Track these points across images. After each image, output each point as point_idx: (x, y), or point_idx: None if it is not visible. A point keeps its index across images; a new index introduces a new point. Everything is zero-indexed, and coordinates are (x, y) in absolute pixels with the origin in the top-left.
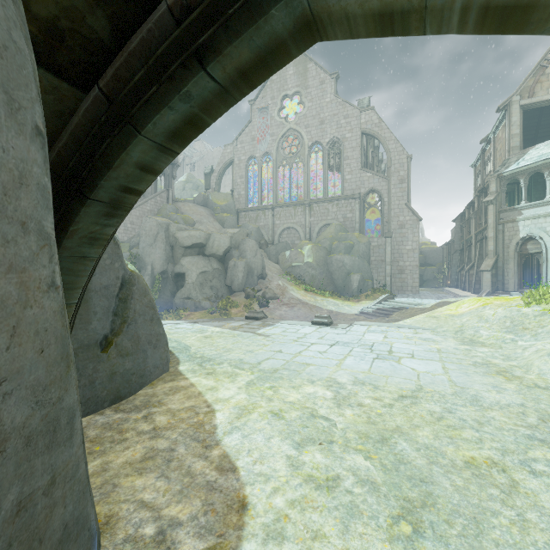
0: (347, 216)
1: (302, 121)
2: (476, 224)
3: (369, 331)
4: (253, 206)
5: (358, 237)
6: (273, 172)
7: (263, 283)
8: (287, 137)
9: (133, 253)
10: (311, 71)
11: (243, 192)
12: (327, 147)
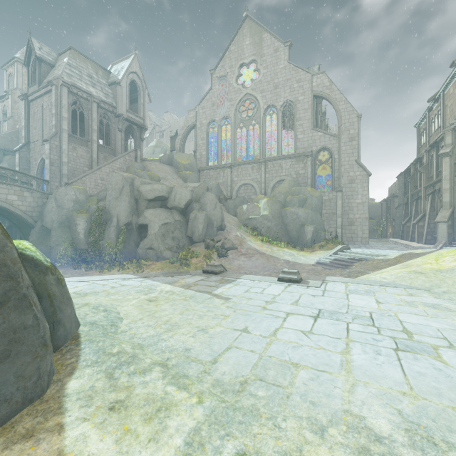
0: (300, 173)
1: (258, 87)
2: (425, 178)
3: (351, 291)
4: (214, 165)
5: (311, 191)
6: (231, 133)
7: (222, 234)
8: (244, 101)
9: (100, 205)
10: (266, 41)
11: (204, 153)
12: (281, 109)
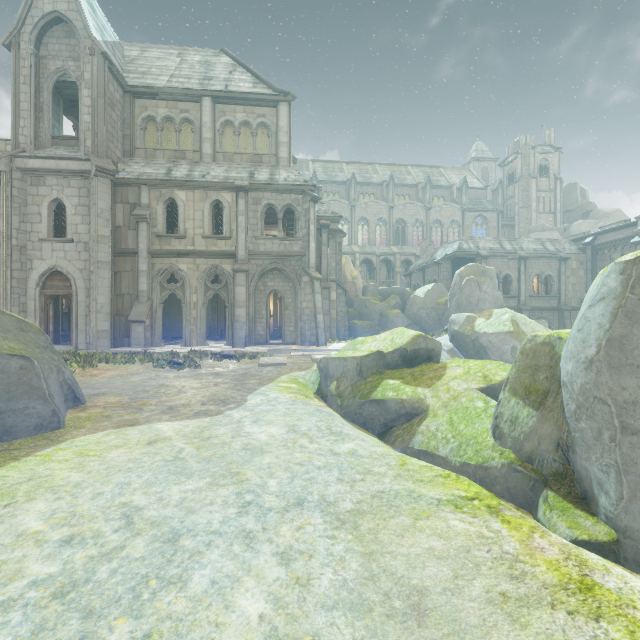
0: None
1: None
2: None
3: None
4: None
5: None
6: None
7: None
8: None
9: None
10: None
11: None
12: None
